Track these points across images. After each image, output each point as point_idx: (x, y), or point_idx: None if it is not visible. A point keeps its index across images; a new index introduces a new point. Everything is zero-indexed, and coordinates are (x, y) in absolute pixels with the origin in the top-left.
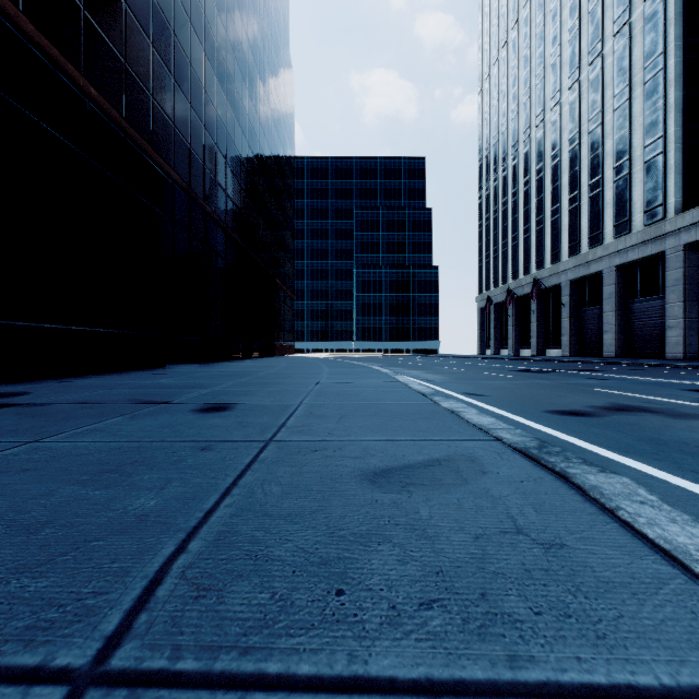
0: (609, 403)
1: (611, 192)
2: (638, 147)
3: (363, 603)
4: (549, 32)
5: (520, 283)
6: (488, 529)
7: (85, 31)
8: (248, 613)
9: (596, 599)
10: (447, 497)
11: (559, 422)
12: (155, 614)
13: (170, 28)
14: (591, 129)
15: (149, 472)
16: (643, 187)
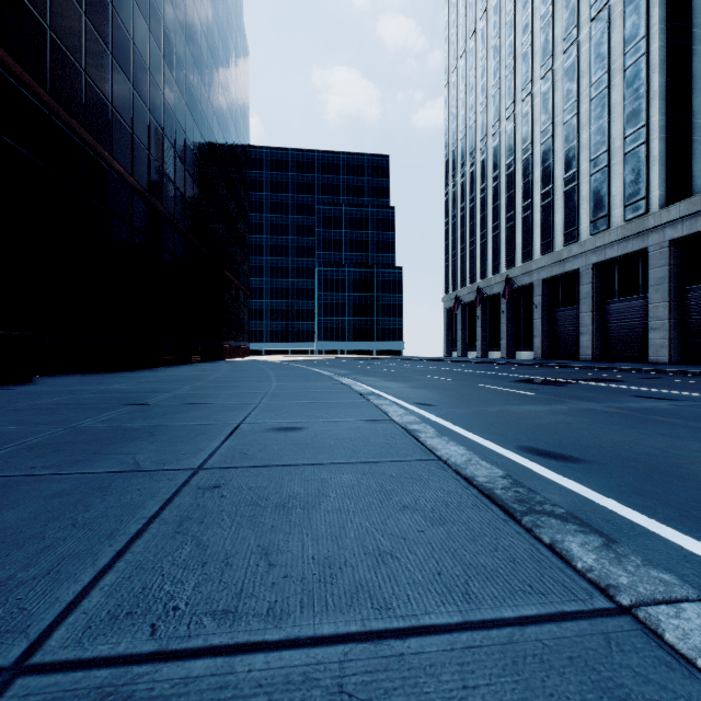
0: None
1: (587, 186)
2: (617, 138)
3: None
4: (520, 20)
5: (489, 282)
6: None
7: None
8: None
9: None
10: None
11: None
12: None
13: None
14: (566, 120)
15: None
16: (624, 180)
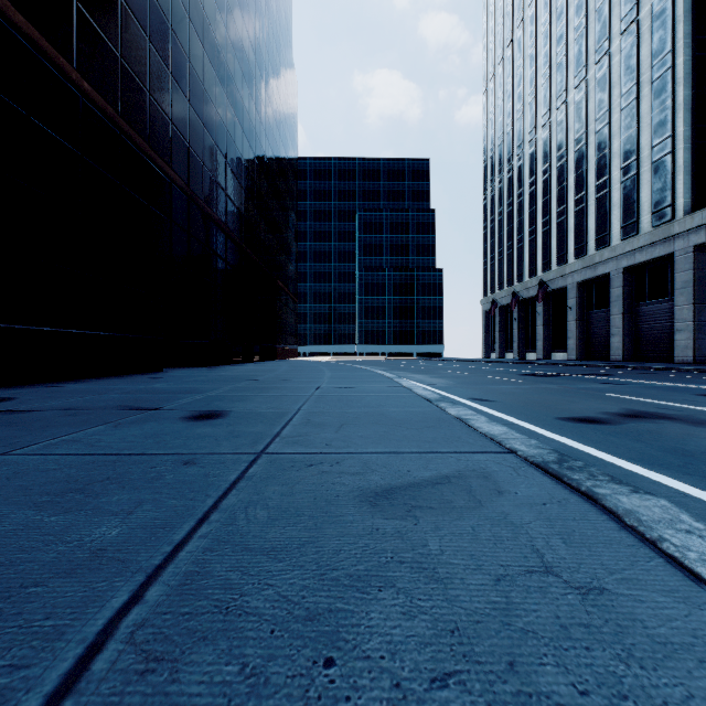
0: (624, 409)
1: (618, 193)
2: (646, 147)
3: (358, 679)
4: (555, 30)
5: (525, 285)
6: (511, 567)
7: (78, 23)
8: (207, 696)
9: (655, 669)
10: (459, 524)
11: (574, 430)
12: (84, 700)
13: (168, 23)
14: (598, 129)
15: (119, 492)
16: (651, 187)
